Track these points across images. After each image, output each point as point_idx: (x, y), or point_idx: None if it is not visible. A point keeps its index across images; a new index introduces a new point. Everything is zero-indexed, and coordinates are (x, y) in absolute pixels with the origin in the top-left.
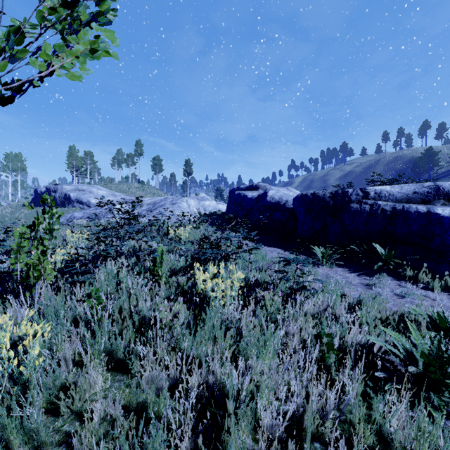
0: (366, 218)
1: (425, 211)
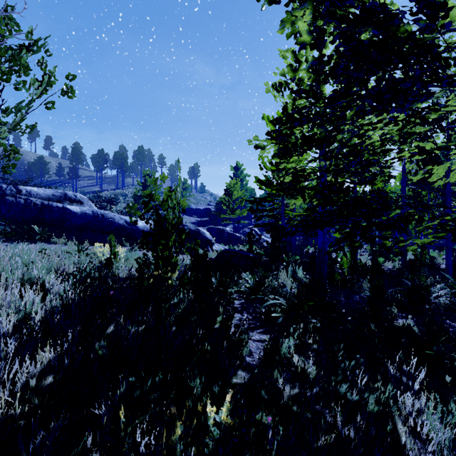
0: (23, 208)
1: (62, 207)
